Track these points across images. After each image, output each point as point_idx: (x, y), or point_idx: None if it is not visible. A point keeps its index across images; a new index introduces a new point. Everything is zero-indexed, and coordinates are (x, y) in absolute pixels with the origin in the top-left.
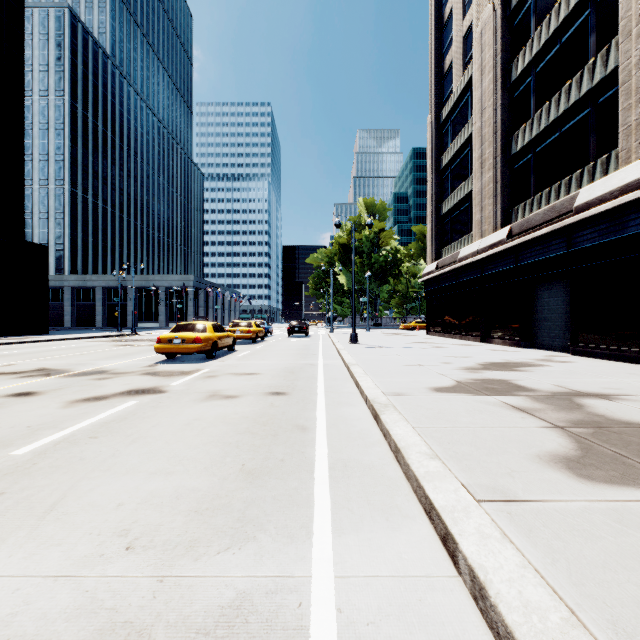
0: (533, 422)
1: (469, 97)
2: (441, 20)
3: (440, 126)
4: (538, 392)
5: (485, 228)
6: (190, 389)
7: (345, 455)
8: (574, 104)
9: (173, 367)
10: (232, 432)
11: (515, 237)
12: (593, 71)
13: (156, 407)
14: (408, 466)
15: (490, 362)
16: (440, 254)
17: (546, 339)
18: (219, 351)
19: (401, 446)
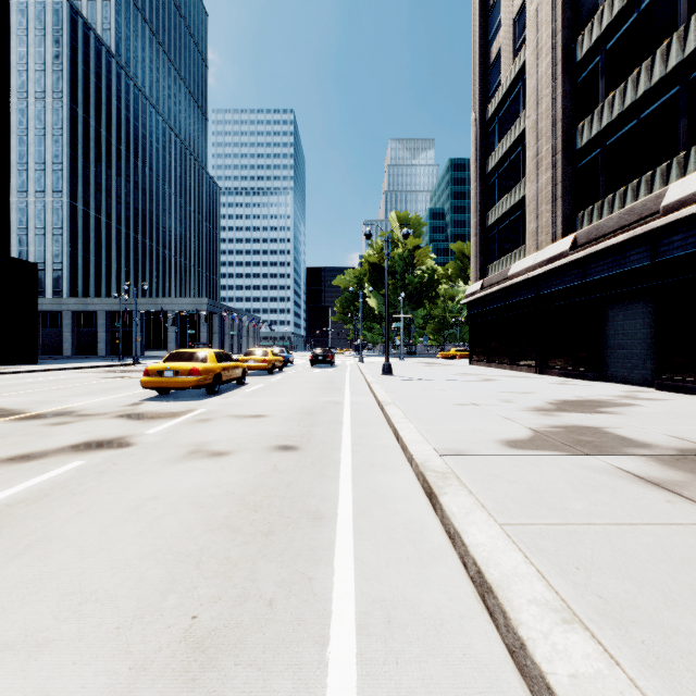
0: (693, 512)
1: (521, 88)
2: (486, 3)
3: (485, 125)
4: (657, 449)
5: (542, 239)
6: (167, 440)
7: (386, 588)
8: (658, 82)
9: (160, 406)
10: (200, 527)
11: (581, 247)
12: (685, 38)
13: (104, 473)
14: (522, 645)
15: (561, 400)
16: (485, 272)
17: (620, 370)
18: (226, 384)
19: (494, 581)
